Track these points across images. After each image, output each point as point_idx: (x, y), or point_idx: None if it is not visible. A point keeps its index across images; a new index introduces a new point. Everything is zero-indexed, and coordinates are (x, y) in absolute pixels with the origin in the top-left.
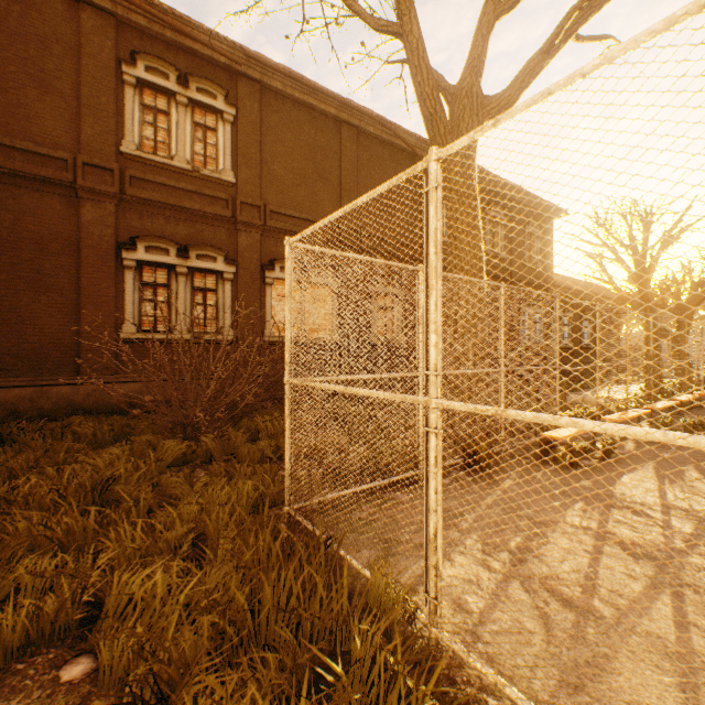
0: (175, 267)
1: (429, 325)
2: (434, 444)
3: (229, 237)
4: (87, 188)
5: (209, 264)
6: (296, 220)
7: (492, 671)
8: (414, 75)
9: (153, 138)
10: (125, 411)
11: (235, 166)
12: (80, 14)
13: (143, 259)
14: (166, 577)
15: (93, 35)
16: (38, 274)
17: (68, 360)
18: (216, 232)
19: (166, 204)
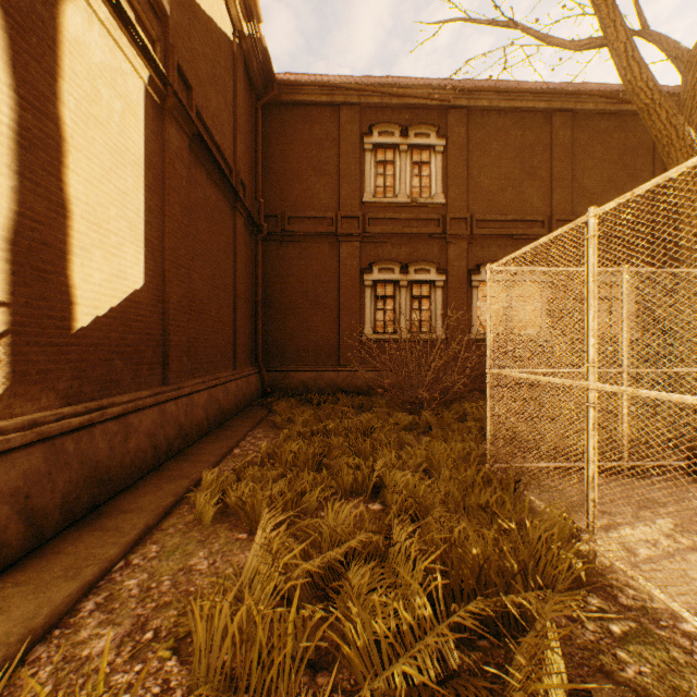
0: (398, 281)
1: (588, 331)
2: (591, 414)
3: (439, 250)
4: (343, 234)
5: (424, 276)
6: (502, 223)
7: (631, 571)
8: (622, 76)
9: (383, 185)
10: (365, 392)
11: (444, 189)
12: (339, 114)
13: (377, 279)
14: (413, 477)
15: (346, 125)
16: (316, 297)
17: (332, 354)
18: (429, 249)
19: (392, 233)
